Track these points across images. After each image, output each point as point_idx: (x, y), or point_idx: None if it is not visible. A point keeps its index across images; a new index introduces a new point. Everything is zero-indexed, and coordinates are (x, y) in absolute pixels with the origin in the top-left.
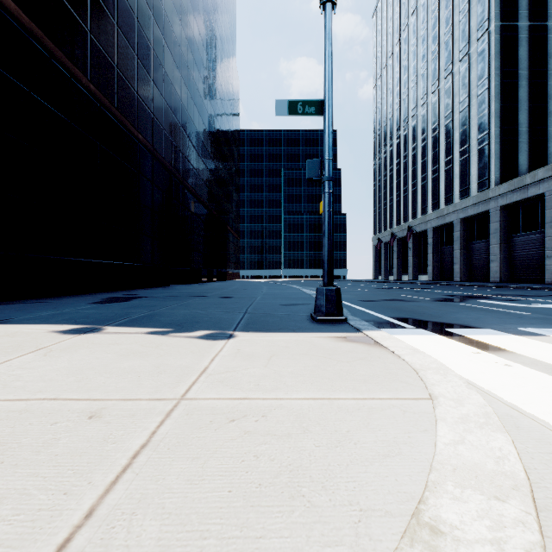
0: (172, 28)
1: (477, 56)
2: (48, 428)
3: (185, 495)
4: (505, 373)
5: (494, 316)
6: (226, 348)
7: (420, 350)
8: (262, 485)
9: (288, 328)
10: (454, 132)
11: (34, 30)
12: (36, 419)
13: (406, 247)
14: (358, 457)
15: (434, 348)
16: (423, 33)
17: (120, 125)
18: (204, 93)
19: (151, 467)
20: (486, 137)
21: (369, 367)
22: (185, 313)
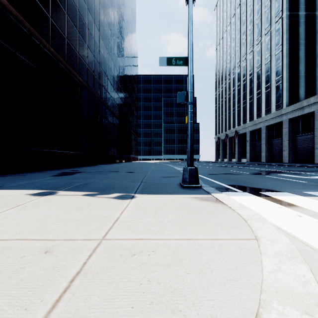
0: (98, 15)
1: (275, 32)
2: (19, 260)
3: (103, 310)
4: (299, 221)
5: (287, 183)
6: (130, 204)
7: (246, 206)
8: (153, 302)
9: (167, 191)
10: (262, 76)
11: (18, 16)
12: (12, 254)
13: (234, 142)
14: (214, 281)
15: (254, 204)
16: (244, 18)
17: (68, 72)
18: (117, 53)
19: (82, 288)
20: (281, 79)
21: (217, 218)
22: (106, 182)
